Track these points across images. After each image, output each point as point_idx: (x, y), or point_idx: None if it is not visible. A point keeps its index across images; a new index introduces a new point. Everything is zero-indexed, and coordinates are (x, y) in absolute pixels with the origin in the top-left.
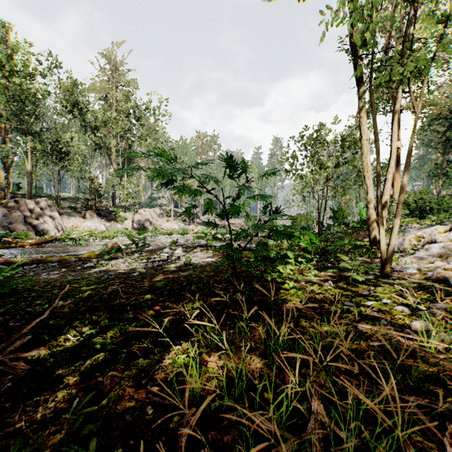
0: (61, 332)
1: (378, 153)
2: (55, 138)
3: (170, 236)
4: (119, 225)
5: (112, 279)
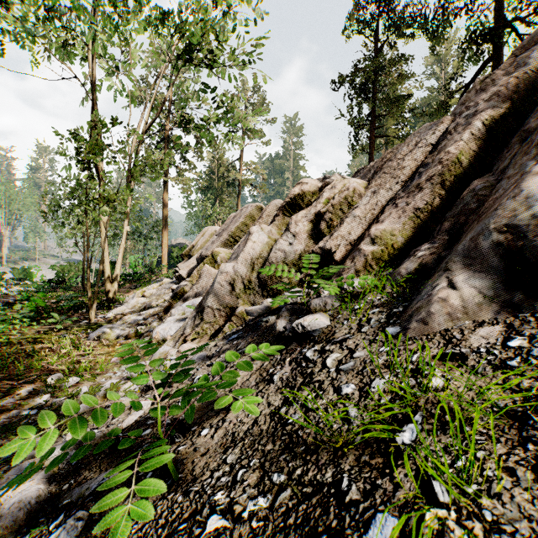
0: None
1: (88, 247)
2: None
3: None
4: None
5: None
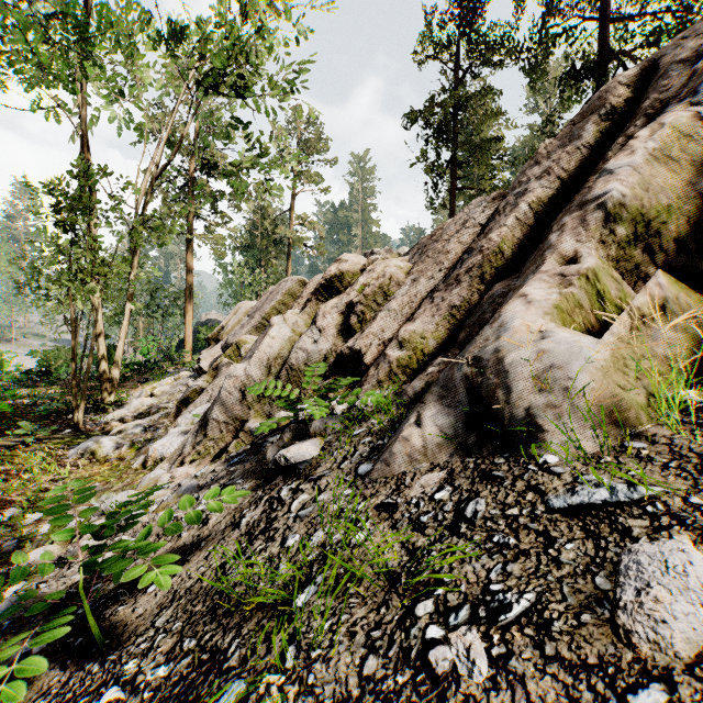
0: None
1: (72, 333)
2: None
3: None
4: None
5: None
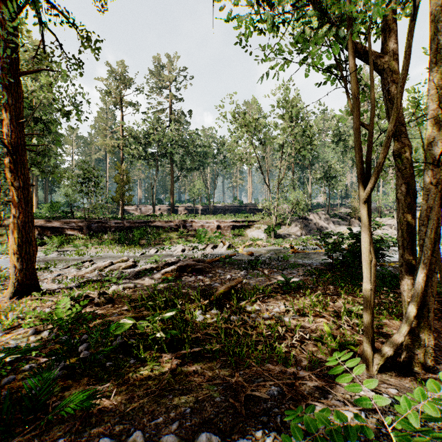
0: None
1: None
2: (329, 168)
3: None
4: (379, 231)
5: None
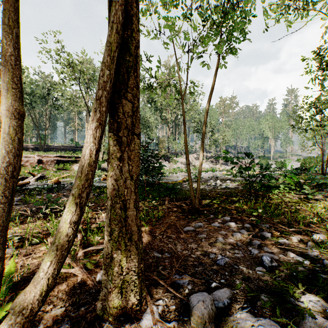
0: (203, 199)
1: None
2: (144, 120)
3: (205, 172)
4: (175, 165)
5: (200, 190)
